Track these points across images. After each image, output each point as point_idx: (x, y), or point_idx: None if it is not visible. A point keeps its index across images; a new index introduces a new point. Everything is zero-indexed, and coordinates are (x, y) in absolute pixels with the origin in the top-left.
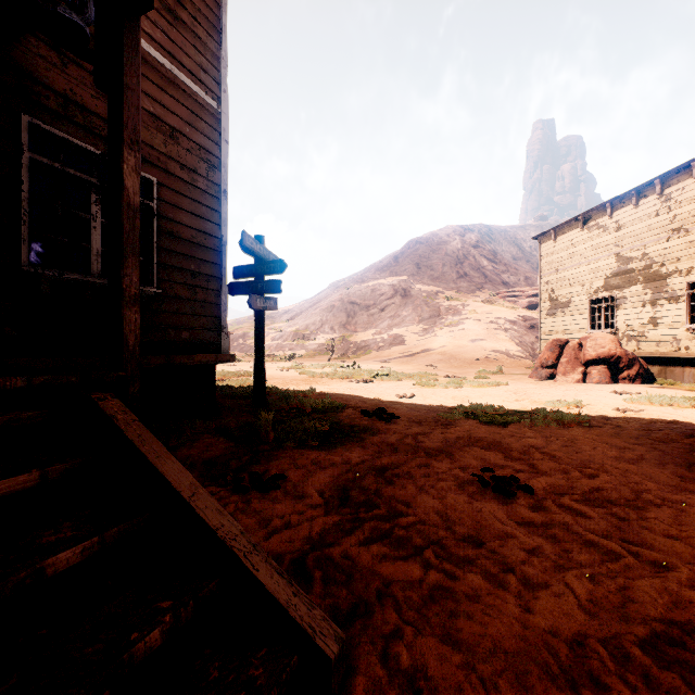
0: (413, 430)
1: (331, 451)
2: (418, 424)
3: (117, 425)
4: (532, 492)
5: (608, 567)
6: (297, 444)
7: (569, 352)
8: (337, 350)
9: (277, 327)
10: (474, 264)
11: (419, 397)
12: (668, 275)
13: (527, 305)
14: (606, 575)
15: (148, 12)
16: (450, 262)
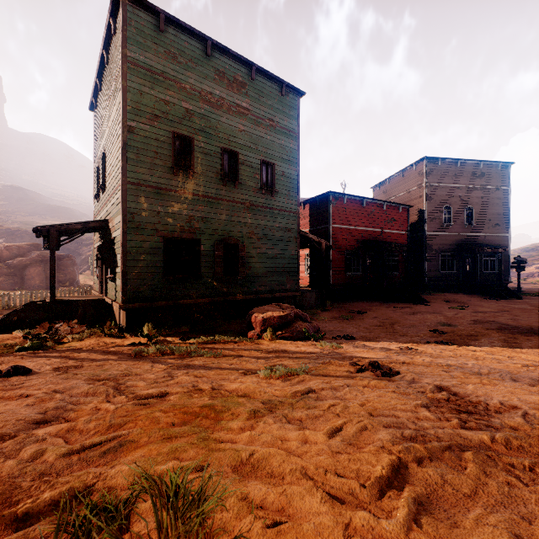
0: None
1: (531, 297)
2: None
3: (505, 286)
4: None
5: None
6: (525, 296)
7: None
8: None
9: None
10: None
11: None
12: None
13: None
14: None
15: (495, 229)
16: None
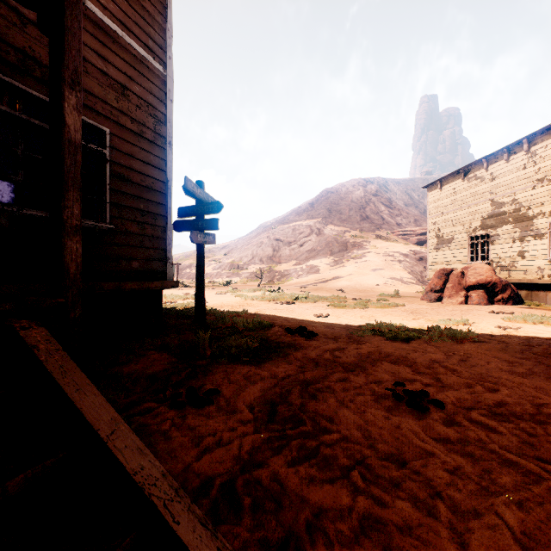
0: (330, 346)
1: (260, 366)
2: (334, 340)
3: (37, 355)
4: (443, 407)
5: (532, 491)
6: (230, 360)
7: (453, 279)
8: (265, 277)
9: (217, 259)
10: (374, 209)
11: (333, 317)
12: (534, 216)
13: (416, 242)
14: (533, 500)
15: None
16: (355, 207)
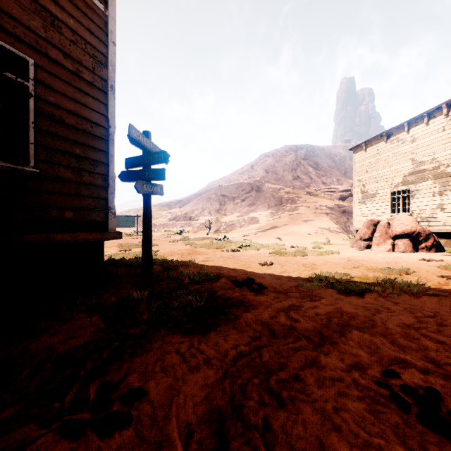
0: (283, 304)
1: (205, 336)
2: (285, 294)
3: None
4: None
5: None
6: (169, 327)
7: (381, 229)
8: (213, 227)
9: (172, 212)
10: (303, 170)
11: (277, 265)
12: None
13: (339, 197)
14: None
15: None
16: (288, 169)
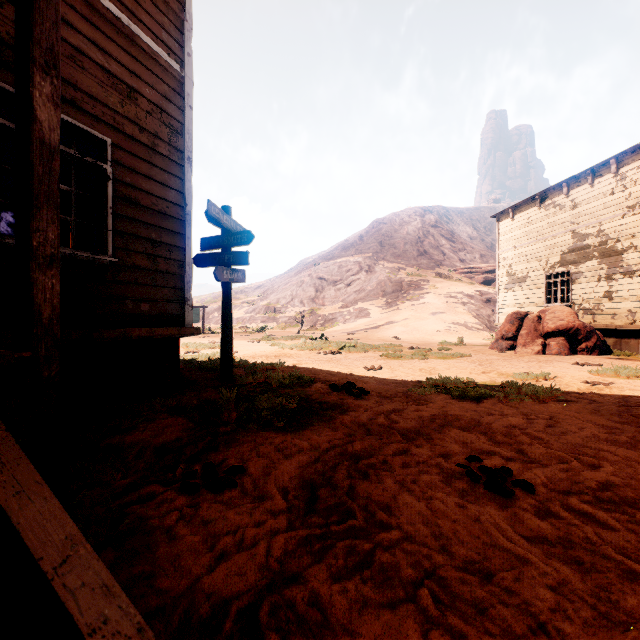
0: (385, 407)
1: (298, 433)
2: (389, 399)
3: None
4: (533, 490)
5: None
6: (260, 425)
7: (529, 324)
8: (306, 322)
9: (250, 301)
10: (433, 243)
11: (387, 370)
12: (623, 250)
13: (482, 281)
14: None
15: None
16: (411, 240)
